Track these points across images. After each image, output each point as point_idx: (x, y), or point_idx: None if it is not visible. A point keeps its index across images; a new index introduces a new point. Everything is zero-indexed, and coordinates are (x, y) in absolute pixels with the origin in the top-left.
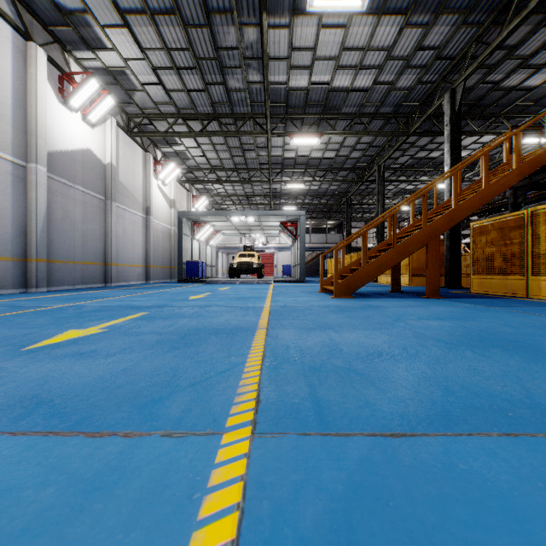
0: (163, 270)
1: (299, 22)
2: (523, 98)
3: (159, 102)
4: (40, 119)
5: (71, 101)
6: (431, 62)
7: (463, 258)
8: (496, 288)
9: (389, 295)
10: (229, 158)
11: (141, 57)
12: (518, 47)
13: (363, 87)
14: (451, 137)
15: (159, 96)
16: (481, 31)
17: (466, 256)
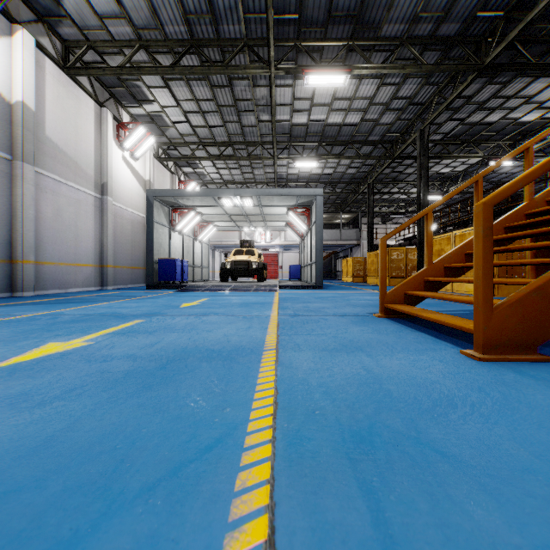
0: (132, 271)
1: None
2: None
3: (105, 16)
4: None
5: None
6: None
7: None
8: None
9: None
10: (220, 125)
11: None
12: None
13: None
14: None
15: (102, 2)
16: None
17: None
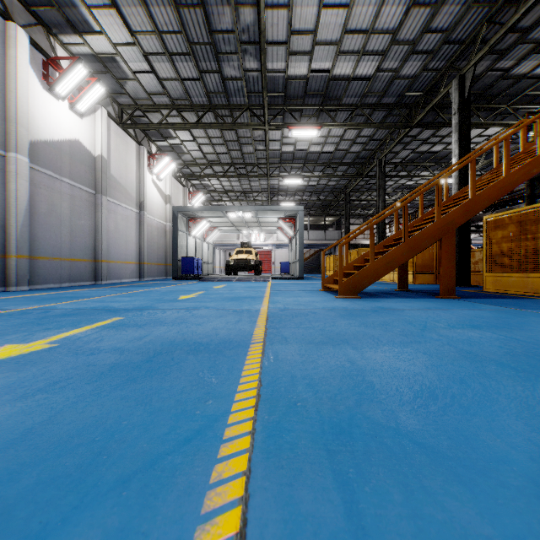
0: (158, 267)
1: (299, 2)
2: (532, 87)
3: (152, 92)
4: (21, 106)
5: (56, 87)
6: (438, 47)
7: (471, 255)
8: (514, 287)
9: (398, 295)
10: (225, 152)
11: (131, 42)
12: (532, 29)
13: (366, 75)
14: (460, 126)
15: (152, 86)
16: (494, 11)
17: (474, 252)
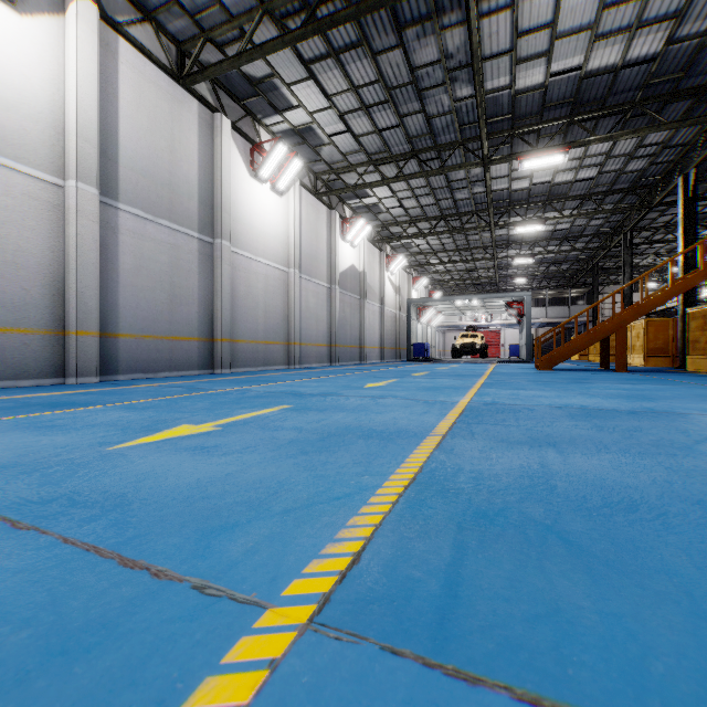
0: (391, 350)
1: None
2: None
3: (397, 216)
4: (336, 257)
5: (347, 237)
6: (658, 152)
7: None
8: (699, 367)
9: (588, 370)
10: (451, 242)
11: (391, 196)
12: None
13: (588, 177)
14: (682, 221)
15: (398, 213)
16: (704, 127)
17: None
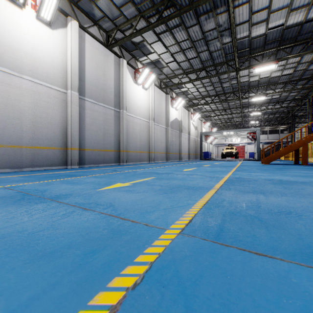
0: (193, 155)
1: None
2: None
3: (196, 95)
4: (169, 114)
5: (174, 106)
6: None
7: None
8: None
9: (287, 164)
10: (221, 106)
11: (193, 87)
12: None
13: (288, 73)
14: None
15: (196, 94)
16: None
17: None
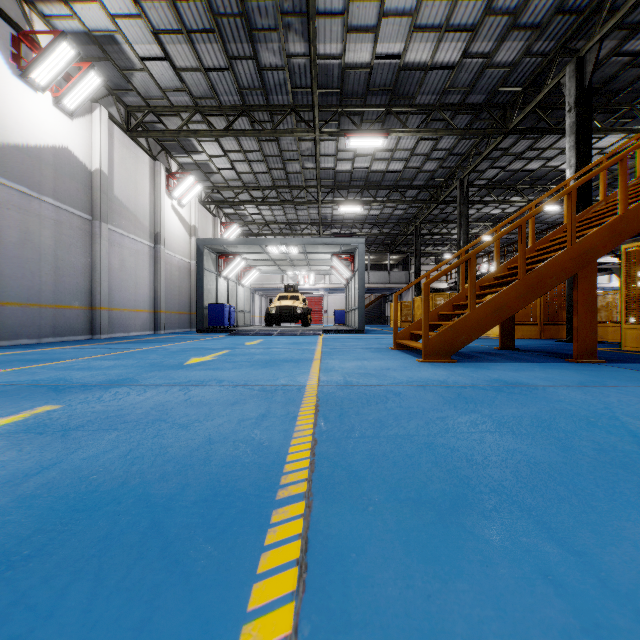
0: (180, 316)
1: None
2: None
3: (168, 88)
4: None
5: (32, 73)
6: (548, 20)
7: None
8: None
9: (506, 356)
10: (265, 171)
11: (135, 14)
12: None
13: (448, 62)
14: (578, 127)
15: (167, 79)
16: None
17: None
